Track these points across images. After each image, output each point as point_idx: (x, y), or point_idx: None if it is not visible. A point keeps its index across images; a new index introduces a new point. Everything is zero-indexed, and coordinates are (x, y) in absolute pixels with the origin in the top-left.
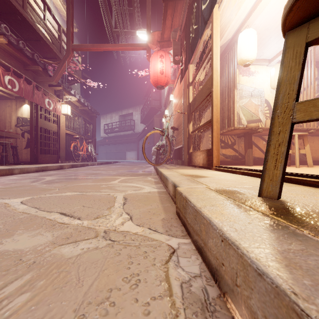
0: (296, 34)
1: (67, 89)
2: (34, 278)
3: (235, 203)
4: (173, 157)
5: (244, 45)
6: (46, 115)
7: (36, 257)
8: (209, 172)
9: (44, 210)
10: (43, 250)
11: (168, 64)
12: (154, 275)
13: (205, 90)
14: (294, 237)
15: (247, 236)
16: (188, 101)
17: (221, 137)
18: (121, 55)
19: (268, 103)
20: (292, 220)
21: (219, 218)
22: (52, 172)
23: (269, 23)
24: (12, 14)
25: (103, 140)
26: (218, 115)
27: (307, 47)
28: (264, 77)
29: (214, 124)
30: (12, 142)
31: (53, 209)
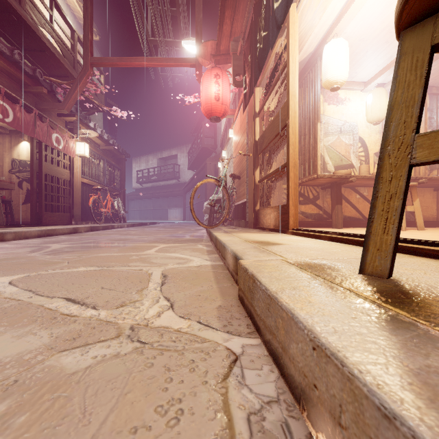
0: (416, 33)
1: (83, 121)
2: (11, 410)
3: (327, 284)
4: (233, 217)
5: (331, 61)
6: (53, 157)
7: (20, 373)
8: (284, 237)
9: (43, 294)
10: (32, 360)
11: (226, 87)
12: (206, 402)
13: (278, 123)
14: (430, 343)
15: (355, 342)
16: (254, 138)
17: (299, 189)
18: (161, 74)
19: (363, 143)
20: (419, 312)
21: (306, 309)
22: (62, 237)
23: (365, 32)
24: (3, 12)
25: (135, 192)
26: (295, 158)
27: (433, 53)
28: (358, 106)
29: (290, 170)
30: (4, 195)
31: (56, 293)
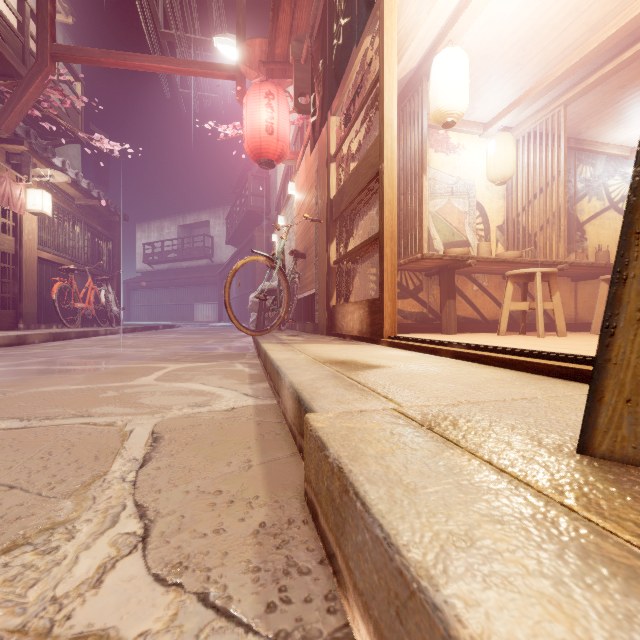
0: None
1: (41, 154)
2: None
3: (541, 505)
4: (295, 316)
5: (445, 81)
6: None
7: None
8: (378, 352)
9: None
10: None
11: (285, 114)
12: None
13: (365, 170)
14: None
15: None
16: (328, 195)
17: None
18: (181, 91)
19: (482, 211)
20: None
21: None
22: None
23: (490, 45)
24: None
25: (142, 278)
26: (393, 225)
27: None
28: (475, 157)
29: (386, 243)
30: None
31: None
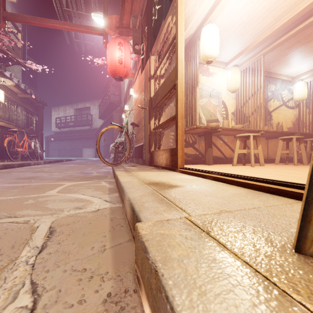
0: None
1: None
2: None
3: (288, 305)
4: (133, 156)
5: (207, 40)
6: None
7: None
8: (175, 176)
9: None
10: None
11: (128, 54)
12: None
13: (168, 83)
14: None
15: None
16: (150, 95)
17: None
18: (75, 40)
19: (224, 105)
20: None
21: None
22: None
23: (229, 24)
24: None
25: (55, 135)
26: (182, 111)
27: None
28: (221, 79)
29: (179, 120)
30: None
31: None
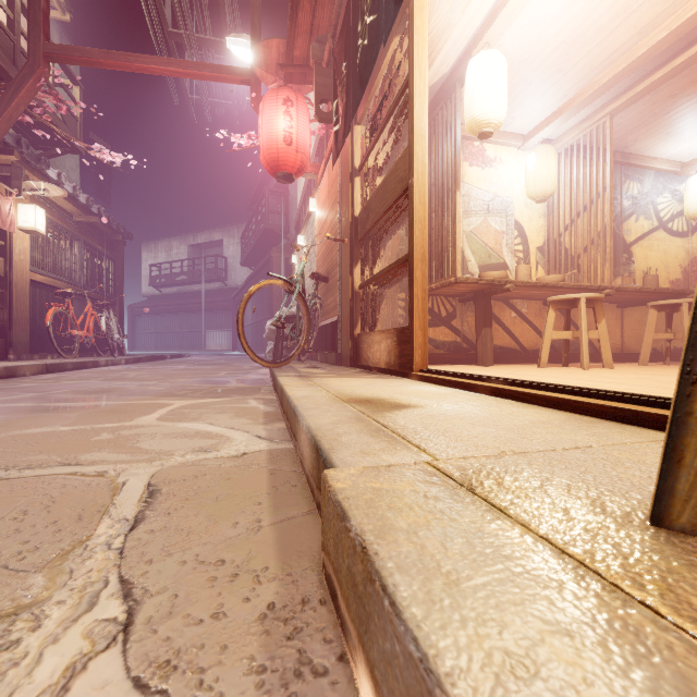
0: None
1: (34, 166)
2: None
3: (619, 605)
4: (317, 346)
5: (481, 87)
6: None
7: None
8: (408, 388)
9: None
10: None
11: (304, 123)
12: None
13: (393, 185)
14: None
15: None
16: (352, 212)
17: None
18: (191, 97)
19: (521, 230)
20: None
21: None
22: None
23: (530, 48)
24: None
25: (148, 302)
26: (424, 246)
27: None
28: (513, 171)
29: (416, 266)
30: None
31: None
